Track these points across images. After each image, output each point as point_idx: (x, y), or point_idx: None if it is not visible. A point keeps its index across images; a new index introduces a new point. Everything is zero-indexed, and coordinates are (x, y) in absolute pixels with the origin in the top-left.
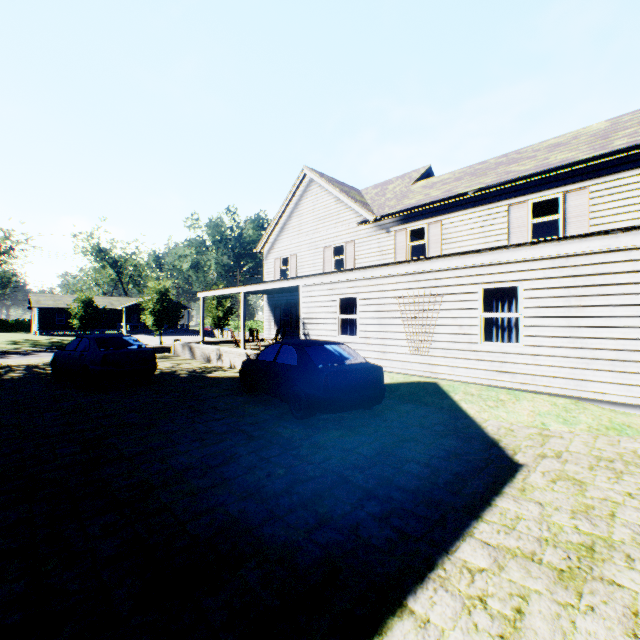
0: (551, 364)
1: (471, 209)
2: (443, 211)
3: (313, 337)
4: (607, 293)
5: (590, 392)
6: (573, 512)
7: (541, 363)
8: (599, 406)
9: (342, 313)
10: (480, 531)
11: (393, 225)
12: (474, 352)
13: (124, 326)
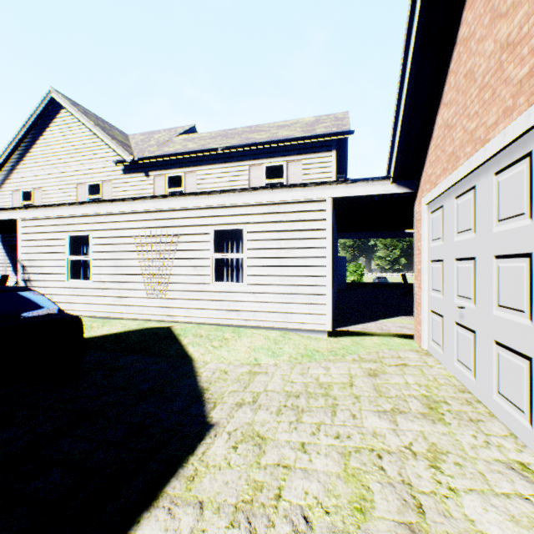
0: (268, 300)
1: (221, 164)
2: (198, 163)
3: (36, 283)
4: (306, 237)
5: (295, 323)
6: (236, 509)
7: (261, 300)
8: (301, 334)
9: (75, 254)
10: None
11: (153, 169)
12: (207, 292)
13: None
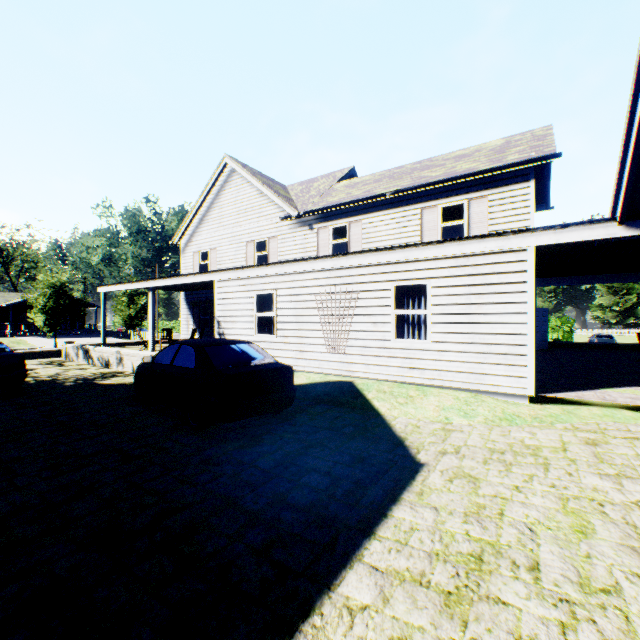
0: (455, 359)
1: (389, 210)
2: (364, 211)
3: (229, 336)
4: (501, 291)
5: (487, 385)
6: (466, 515)
7: (446, 359)
8: (495, 398)
9: (260, 310)
10: (371, 552)
11: (316, 222)
12: (387, 349)
13: (9, 327)
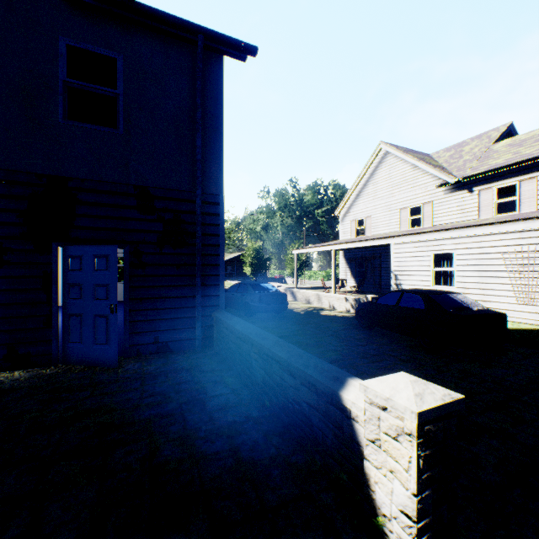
0: None
1: None
2: (538, 167)
3: (404, 286)
4: None
5: None
6: None
7: None
8: None
9: (435, 266)
10: None
11: (476, 185)
12: None
13: None
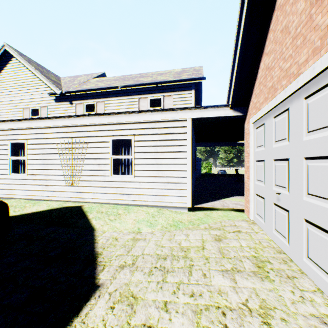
0: (148, 187)
1: (121, 97)
2: (105, 96)
3: None
4: (174, 144)
5: (166, 202)
6: None
7: (144, 187)
8: (170, 210)
9: (15, 155)
10: None
11: (75, 99)
12: (107, 182)
13: None
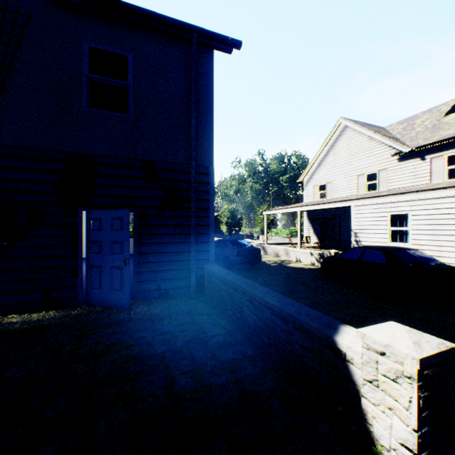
0: None
1: None
2: None
3: (363, 243)
4: None
5: None
6: None
7: None
8: None
9: (391, 225)
10: None
11: (428, 153)
12: None
13: None
